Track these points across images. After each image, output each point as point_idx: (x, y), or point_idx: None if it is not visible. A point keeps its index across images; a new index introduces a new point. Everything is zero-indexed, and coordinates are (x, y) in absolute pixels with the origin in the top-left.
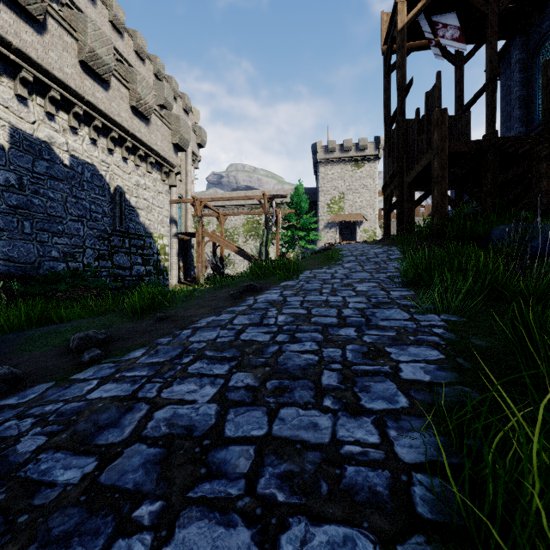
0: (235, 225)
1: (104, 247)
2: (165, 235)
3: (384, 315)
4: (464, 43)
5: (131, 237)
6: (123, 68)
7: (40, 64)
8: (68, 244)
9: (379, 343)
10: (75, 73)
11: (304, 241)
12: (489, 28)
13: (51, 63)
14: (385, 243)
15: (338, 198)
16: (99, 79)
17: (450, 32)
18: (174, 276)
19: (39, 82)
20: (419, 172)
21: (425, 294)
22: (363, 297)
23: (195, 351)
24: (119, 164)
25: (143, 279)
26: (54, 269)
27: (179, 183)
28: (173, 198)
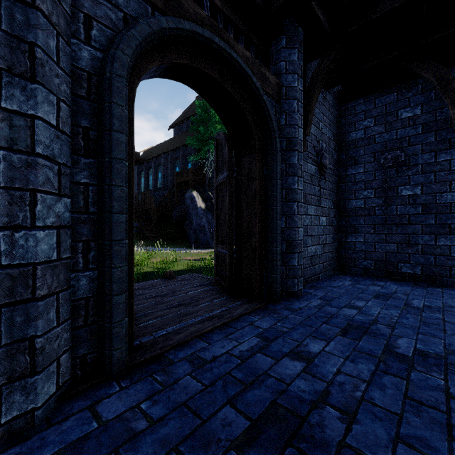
0: None
1: None
2: None
3: None
4: None
5: None
6: None
7: None
8: None
9: None
10: None
11: None
12: None
13: None
14: None
15: None
16: None
17: None
18: None
19: None
20: None
21: None
22: None
23: None
24: None
25: None
26: None
27: None
28: None
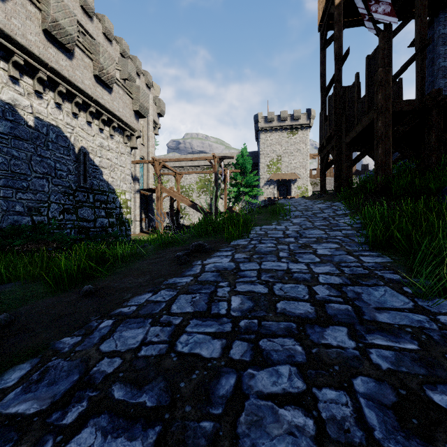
0: (190, 183)
1: (69, 201)
2: (127, 190)
3: (375, 300)
4: (395, 17)
5: (95, 193)
6: (87, 41)
7: (2, 29)
8: (32, 199)
9: (406, 373)
10: (38, 41)
11: (248, 196)
12: (419, 3)
13: (13, 29)
14: (326, 198)
15: (276, 160)
16: (63, 48)
17: (382, 7)
18: (136, 226)
19: (2, 46)
20: (360, 132)
21: (427, 269)
22: (331, 265)
23: (98, 382)
24: (84, 127)
25: (107, 230)
26: (18, 222)
27: (141, 146)
28: (136, 159)
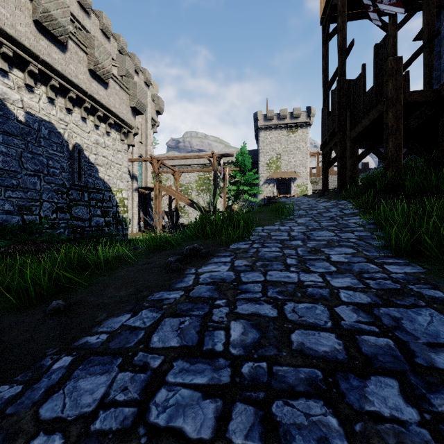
0: (189, 181)
1: (62, 200)
2: (124, 189)
3: (423, 330)
4: (402, 7)
5: (90, 191)
6: (81, 34)
7: None
8: (23, 198)
9: None
10: (29, 32)
11: (248, 195)
12: None
13: (1, 18)
14: (330, 197)
15: (275, 158)
16: (55, 41)
17: None
18: (134, 225)
19: None
20: (367, 126)
21: None
22: (351, 277)
23: None
24: (78, 123)
25: (103, 229)
26: (7, 222)
27: (139, 144)
28: (134, 157)
